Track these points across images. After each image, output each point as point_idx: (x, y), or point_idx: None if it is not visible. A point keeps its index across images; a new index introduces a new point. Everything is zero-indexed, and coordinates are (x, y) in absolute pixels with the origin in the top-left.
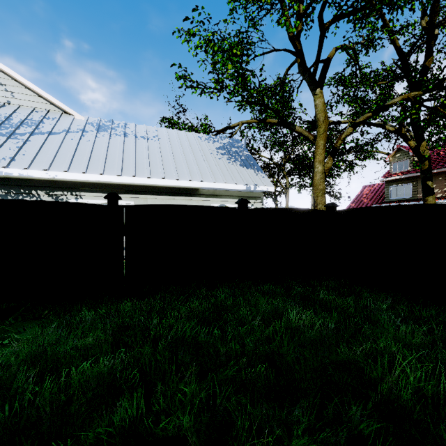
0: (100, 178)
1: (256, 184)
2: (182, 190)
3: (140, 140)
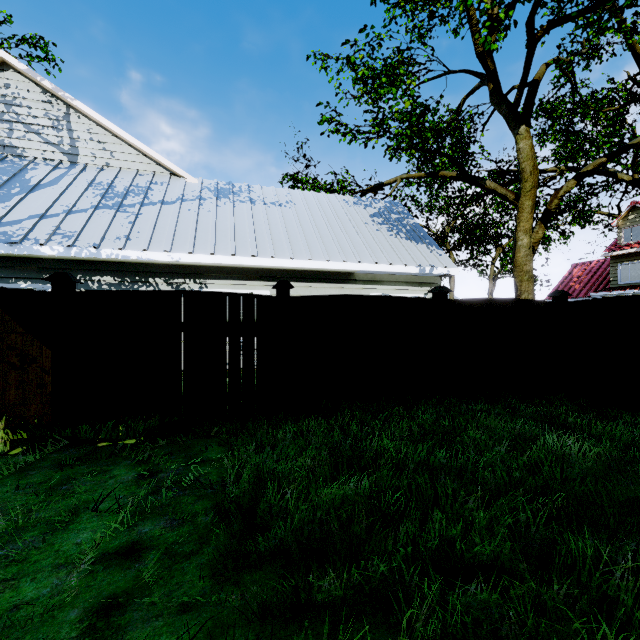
0: (231, 261)
1: (433, 265)
2: (332, 275)
3: (271, 208)
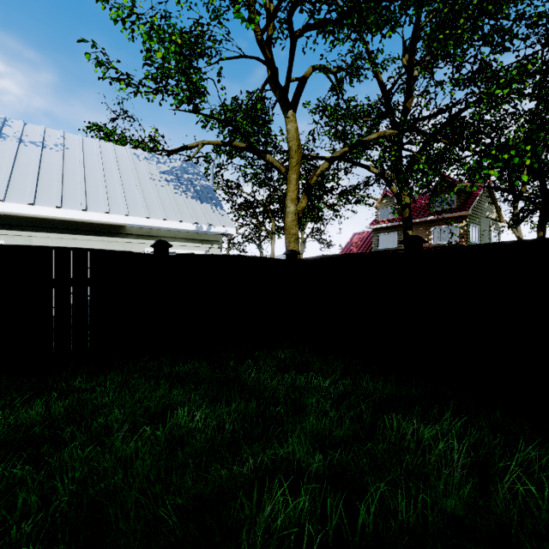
0: None
1: (211, 223)
2: (97, 227)
3: (28, 147)
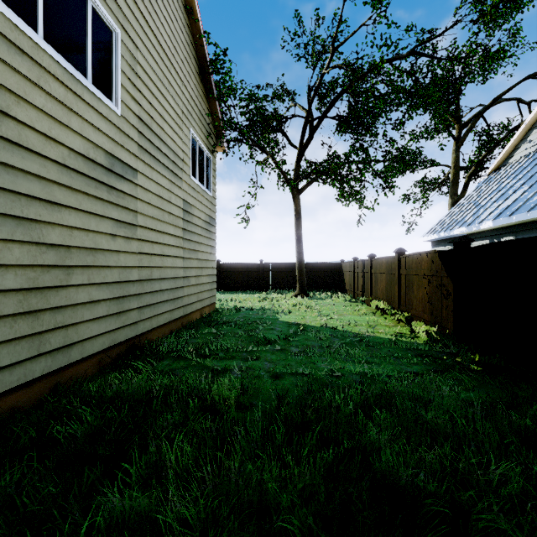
0: None
1: None
2: None
3: None
